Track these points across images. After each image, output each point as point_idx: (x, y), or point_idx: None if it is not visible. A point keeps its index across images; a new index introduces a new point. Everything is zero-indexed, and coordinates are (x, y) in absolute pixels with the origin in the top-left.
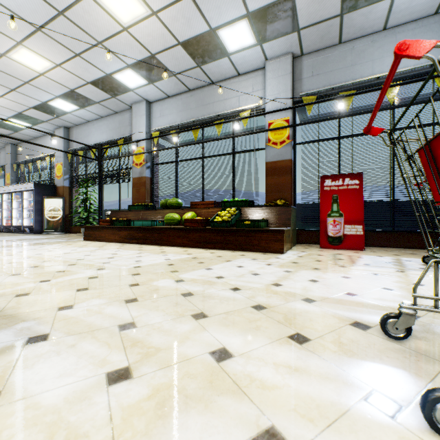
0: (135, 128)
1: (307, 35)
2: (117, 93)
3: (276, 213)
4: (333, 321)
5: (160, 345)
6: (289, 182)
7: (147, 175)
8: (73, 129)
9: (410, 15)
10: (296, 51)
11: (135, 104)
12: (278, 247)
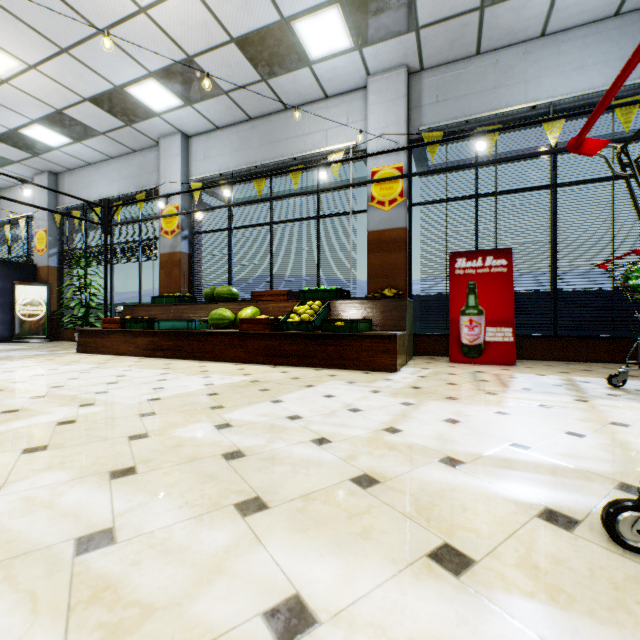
0: (165, 176)
1: (430, 38)
2: (134, 119)
3: (383, 309)
4: (506, 509)
5: (155, 596)
6: (402, 262)
7: (183, 250)
8: (65, 176)
9: (579, 15)
10: (413, 63)
11: (165, 139)
12: (387, 362)
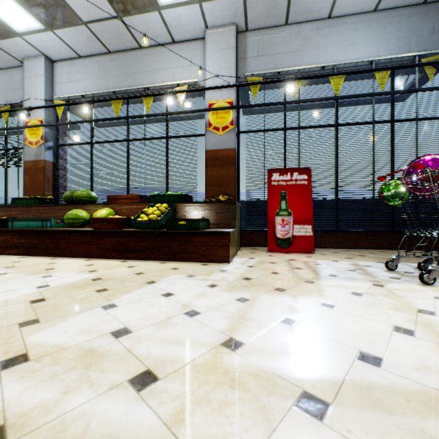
0: (29, 93)
1: (254, 3)
2: None
3: (218, 211)
4: None
5: None
6: (232, 175)
7: (47, 158)
8: None
9: (353, 6)
10: (241, 23)
11: (29, 60)
12: (222, 254)
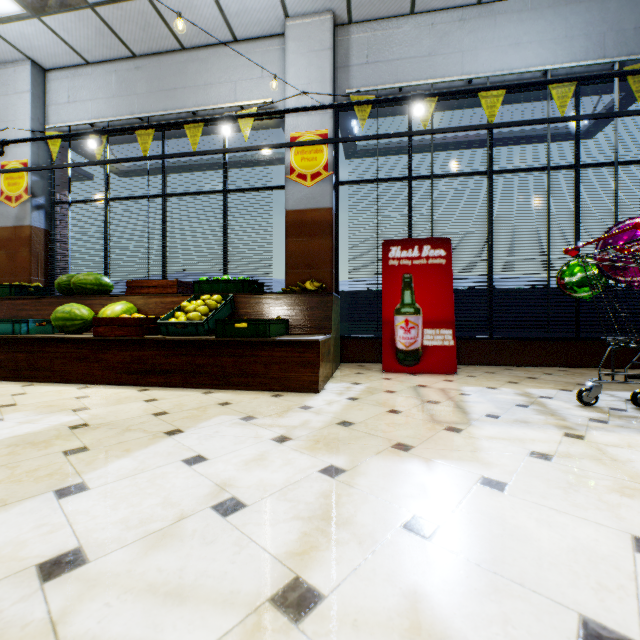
0: (6, 119)
1: None
2: None
3: (303, 306)
4: None
5: None
6: (327, 250)
7: (36, 224)
8: None
9: None
10: (340, 10)
11: (6, 67)
12: (307, 378)
